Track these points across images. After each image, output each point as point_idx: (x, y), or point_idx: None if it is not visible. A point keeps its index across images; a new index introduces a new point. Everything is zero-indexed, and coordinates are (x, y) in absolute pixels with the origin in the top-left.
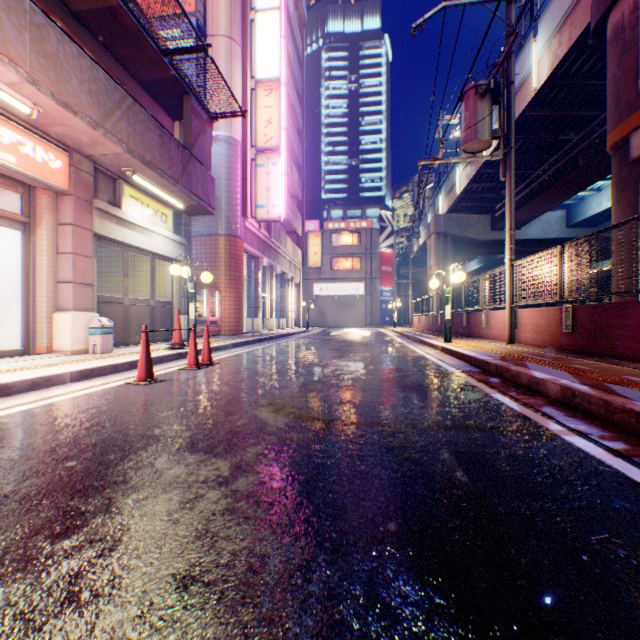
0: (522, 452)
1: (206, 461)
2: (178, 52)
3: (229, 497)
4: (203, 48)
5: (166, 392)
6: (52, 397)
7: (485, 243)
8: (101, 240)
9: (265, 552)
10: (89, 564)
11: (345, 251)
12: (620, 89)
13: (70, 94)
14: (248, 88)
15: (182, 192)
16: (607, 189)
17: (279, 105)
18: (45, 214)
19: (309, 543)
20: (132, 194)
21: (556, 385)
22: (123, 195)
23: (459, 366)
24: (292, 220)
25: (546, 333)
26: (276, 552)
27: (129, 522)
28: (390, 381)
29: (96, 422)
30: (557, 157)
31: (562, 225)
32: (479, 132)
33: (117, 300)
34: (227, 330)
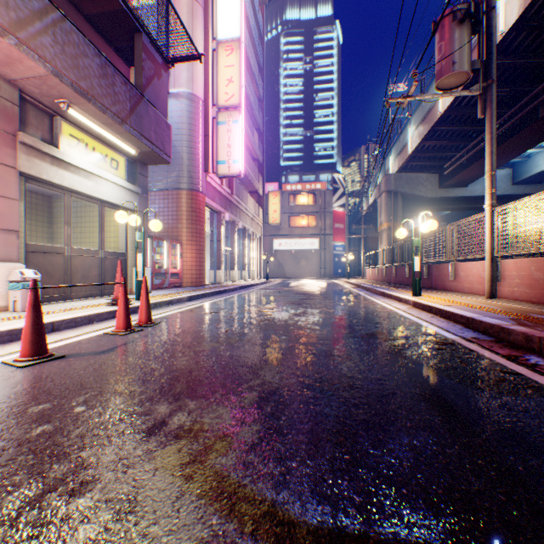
0: None
1: None
2: None
3: None
4: None
5: (34, 388)
6: None
7: (433, 200)
8: (32, 181)
9: None
10: None
11: (301, 210)
12: None
13: None
14: (209, 47)
15: (130, 133)
16: None
17: (239, 64)
18: None
19: None
20: (73, 133)
21: None
22: (60, 133)
23: (455, 330)
24: (253, 180)
25: None
26: None
27: None
28: (383, 361)
29: None
30: (514, 111)
31: (507, 182)
32: (457, 62)
33: (54, 250)
34: (189, 282)
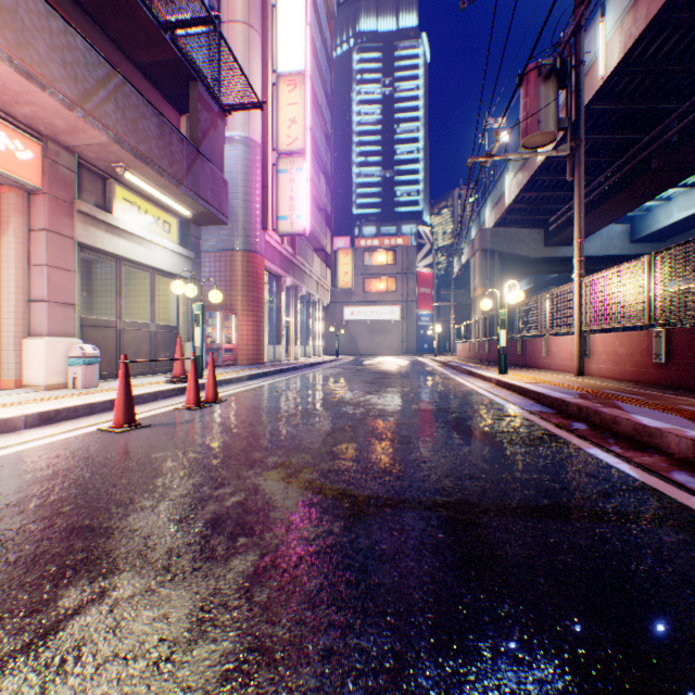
0: None
1: (151, 594)
2: (180, 25)
3: None
4: (210, 19)
5: (144, 444)
6: None
7: (537, 261)
8: (86, 251)
9: None
10: None
11: (379, 271)
12: None
13: (35, 62)
14: (269, 82)
15: (187, 195)
16: (678, 198)
17: (304, 102)
18: (12, 217)
19: None
20: (126, 197)
21: (685, 439)
22: (114, 197)
23: (525, 405)
24: (320, 235)
25: (628, 363)
26: None
27: None
28: (443, 427)
29: (17, 499)
30: (624, 160)
31: (625, 240)
32: (542, 121)
33: (107, 323)
34: (244, 359)
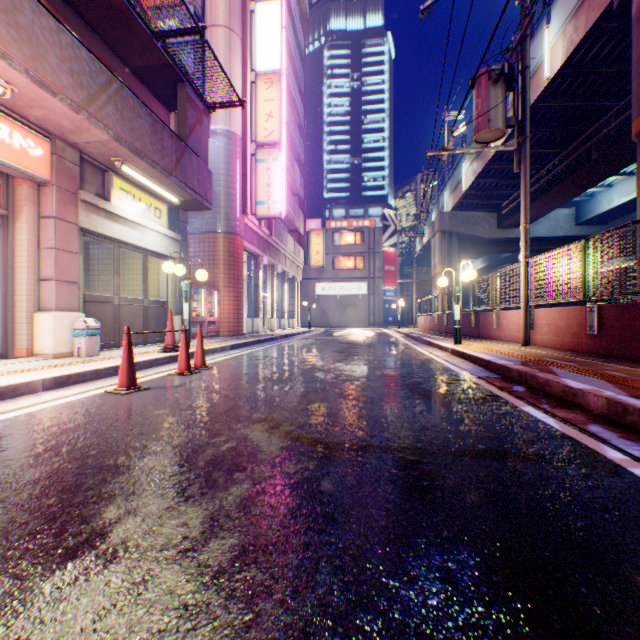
0: (588, 495)
1: (172, 510)
2: (171, 34)
3: (192, 580)
4: (197, 30)
5: (147, 403)
6: (14, 410)
7: (491, 241)
8: (88, 235)
9: None
10: None
11: (347, 250)
12: None
13: (47, 72)
14: (248, 80)
15: (176, 185)
16: (618, 185)
17: (280, 98)
18: (25, 206)
19: None
20: (122, 186)
21: (601, 398)
22: (112, 187)
23: (475, 371)
24: (294, 218)
25: (566, 335)
26: None
27: (30, 636)
28: (401, 389)
29: (51, 446)
30: (568, 151)
31: (571, 223)
32: (492, 120)
33: (106, 299)
34: (226, 331)
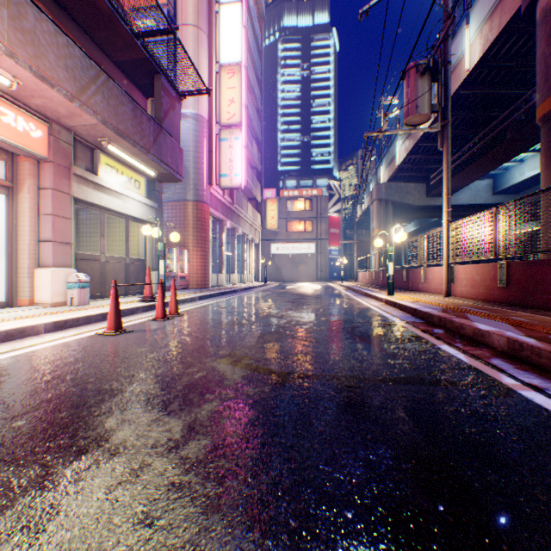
0: (483, 410)
1: (158, 420)
2: (149, 34)
3: (177, 467)
4: (171, 30)
5: (132, 343)
6: (23, 348)
7: (421, 208)
8: (79, 203)
9: (210, 549)
10: None
11: (298, 215)
12: (549, 65)
13: (47, 68)
14: (213, 71)
15: (153, 161)
16: (529, 160)
17: (240, 86)
18: (27, 179)
19: (263, 535)
20: (108, 162)
21: (502, 337)
22: (99, 163)
23: (403, 317)
24: (252, 188)
25: (481, 287)
26: (224, 550)
27: (60, 502)
28: (341, 332)
29: (57, 375)
30: (486, 131)
31: (489, 192)
32: (419, 106)
33: (94, 257)
34: (195, 284)
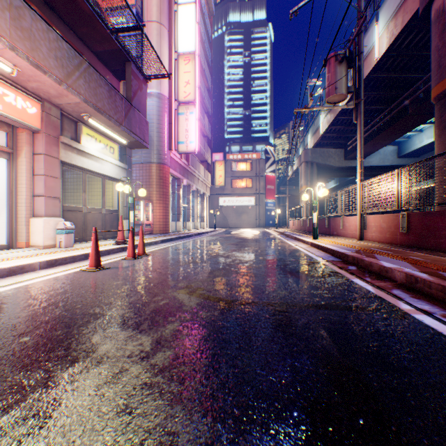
0: (384, 329)
1: (133, 337)
2: (121, 30)
3: (148, 372)
4: (139, 27)
5: (109, 277)
6: (23, 281)
7: (340, 169)
8: (66, 166)
9: (175, 430)
10: (18, 443)
11: (241, 174)
12: (441, 56)
13: (41, 58)
14: (172, 59)
15: (124, 131)
16: (427, 130)
17: (194, 71)
18: (24, 146)
19: (214, 420)
20: (88, 133)
21: (402, 273)
22: (82, 133)
23: (325, 257)
24: (204, 153)
25: (387, 233)
26: (185, 430)
27: (61, 397)
28: (275, 268)
29: (52, 302)
30: (392, 107)
31: (394, 156)
32: (338, 88)
33: (77, 209)
34: (158, 230)
